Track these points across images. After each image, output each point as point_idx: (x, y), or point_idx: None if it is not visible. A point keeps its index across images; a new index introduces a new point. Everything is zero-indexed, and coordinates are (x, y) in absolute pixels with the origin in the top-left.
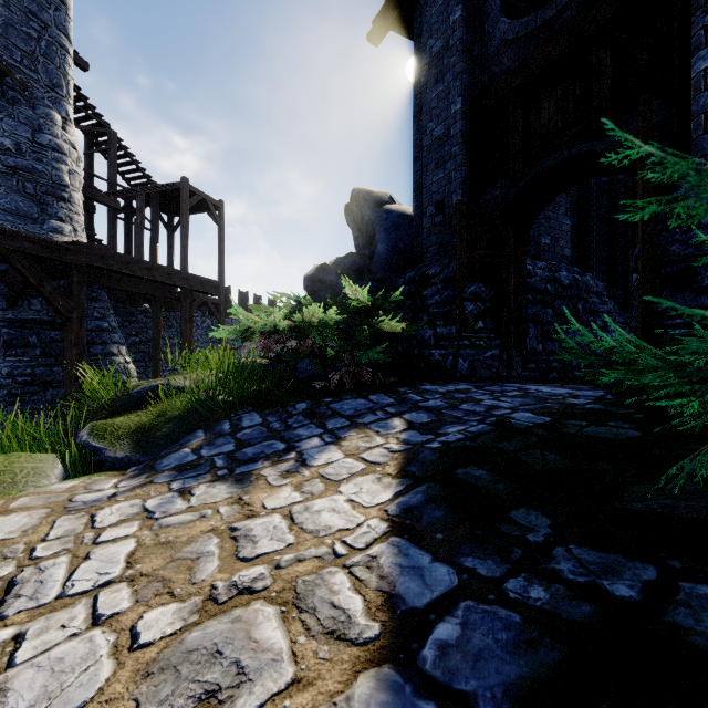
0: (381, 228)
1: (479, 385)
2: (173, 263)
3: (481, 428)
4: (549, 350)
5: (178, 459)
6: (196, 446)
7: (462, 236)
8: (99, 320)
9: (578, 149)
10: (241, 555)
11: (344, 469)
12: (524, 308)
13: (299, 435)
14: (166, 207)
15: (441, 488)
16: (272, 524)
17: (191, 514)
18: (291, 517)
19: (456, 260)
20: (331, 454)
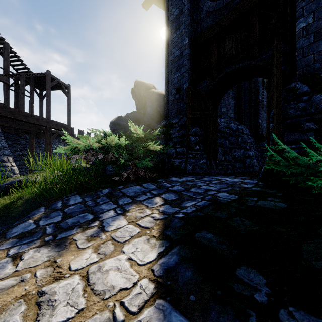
0: (149, 100)
1: (198, 177)
2: (42, 115)
3: (204, 203)
4: (227, 159)
5: (23, 228)
6: (37, 218)
7: (189, 104)
8: None
9: (243, 64)
10: None
11: (127, 233)
12: (217, 140)
13: (102, 209)
14: (38, 85)
15: (188, 249)
16: (72, 287)
17: (14, 279)
18: (87, 277)
19: (186, 116)
20: (120, 222)
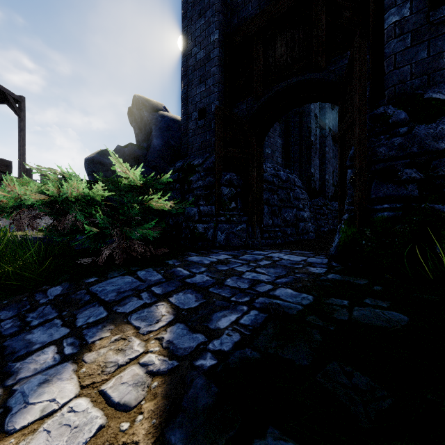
0: (156, 127)
1: (235, 254)
2: None
3: (255, 318)
4: (276, 223)
5: None
6: None
7: (220, 134)
8: None
9: (303, 78)
10: None
11: (65, 436)
12: (262, 193)
13: (29, 343)
14: None
15: None
16: None
17: None
18: None
19: (215, 153)
20: (59, 387)
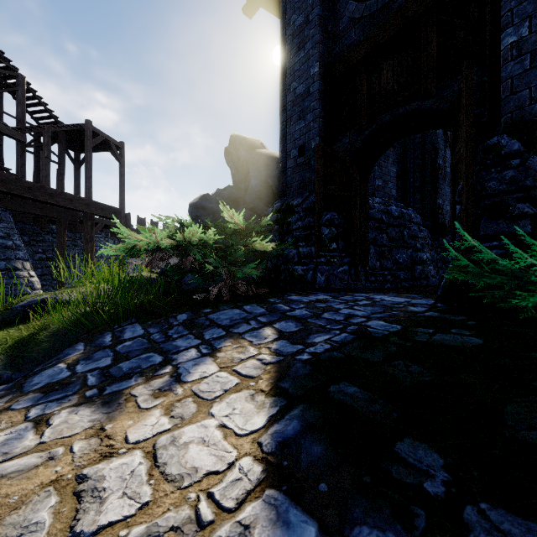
0: (254, 167)
1: (335, 295)
2: (79, 192)
3: (344, 337)
4: (384, 266)
5: (50, 376)
6: (72, 361)
7: (320, 173)
8: (2, 238)
9: (410, 107)
10: (78, 528)
11: (218, 385)
12: (367, 233)
13: (177, 346)
14: (72, 144)
15: (317, 411)
16: (130, 468)
17: (38, 456)
18: (154, 454)
19: (315, 193)
20: (206, 367)
